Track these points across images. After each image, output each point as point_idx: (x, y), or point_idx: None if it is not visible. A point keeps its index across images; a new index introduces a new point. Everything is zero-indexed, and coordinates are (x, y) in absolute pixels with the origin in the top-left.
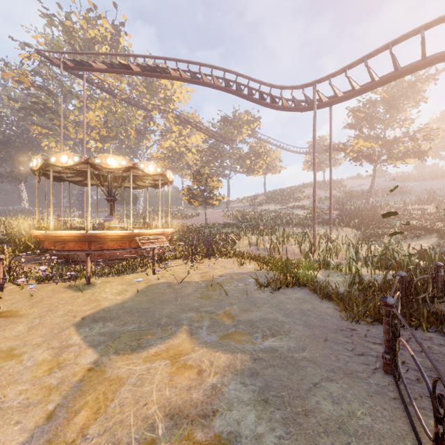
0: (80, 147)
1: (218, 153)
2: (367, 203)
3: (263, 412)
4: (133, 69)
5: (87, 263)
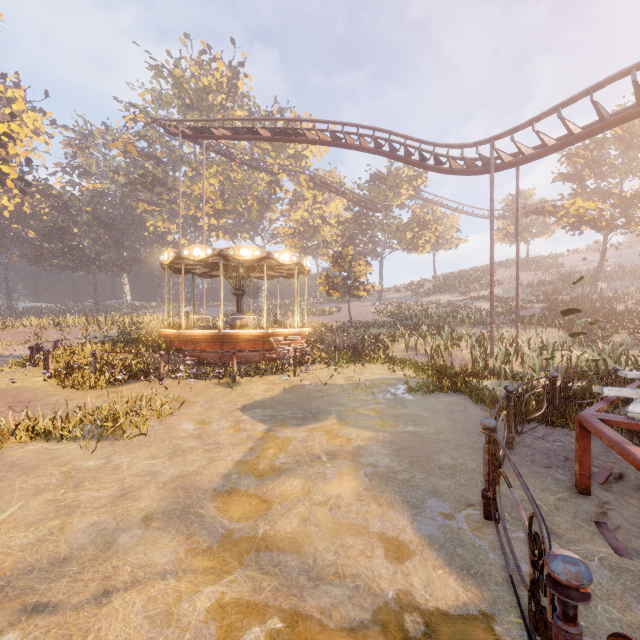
0: (190, 225)
1: (367, 225)
2: (593, 291)
3: (396, 459)
4: (262, 134)
5: (234, 361)
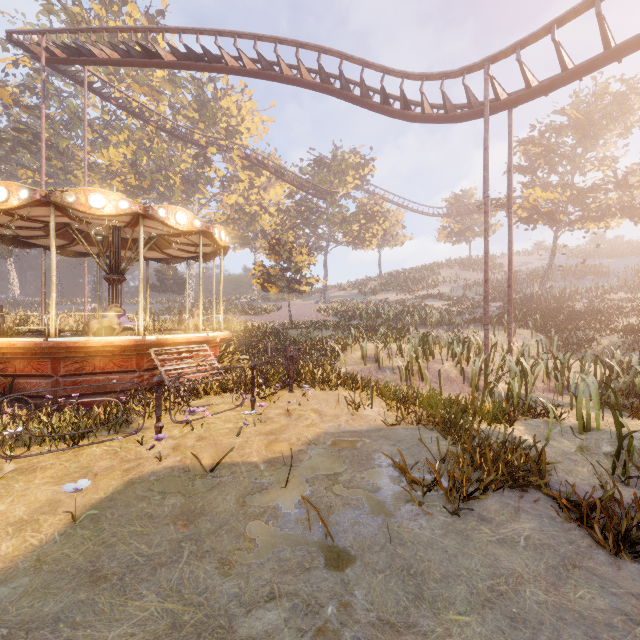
0: None
1: (310, 213)
2: (543, 290)
3: None
4: (163, 56)
5: None
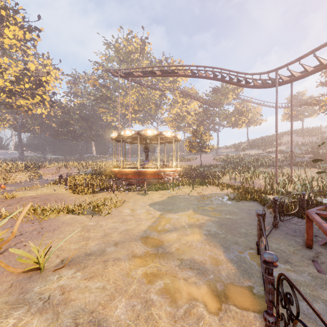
0: (123, 118)
1: (210, 114)
2: None
3: (219, 229)
4: (157, 73)
5: (145, 183)
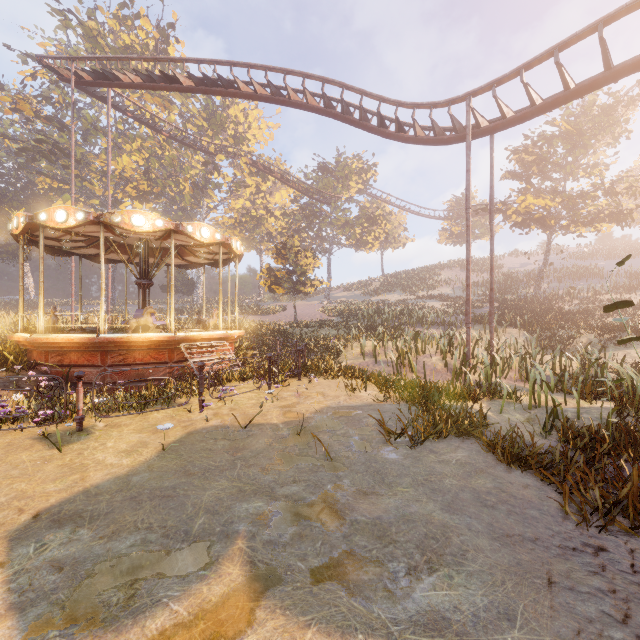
0: None
1: (314, 217)
2: (537, 291)
3: None
4: (182, 82)
5: (78, 392)
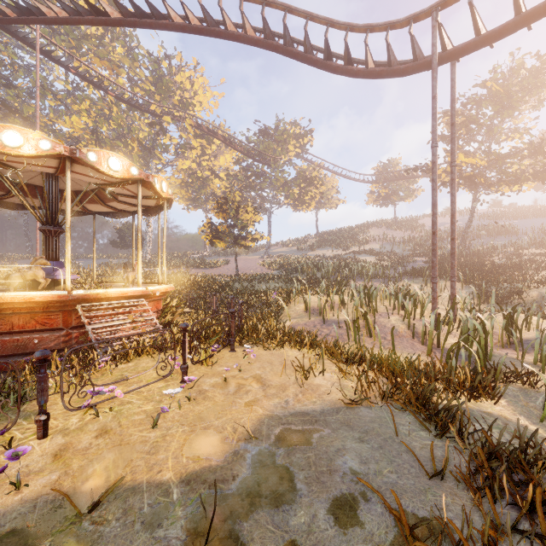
0: None
1: (255, 177)
2: (463, 246)
3: None
4: (109, 12)
5: None
